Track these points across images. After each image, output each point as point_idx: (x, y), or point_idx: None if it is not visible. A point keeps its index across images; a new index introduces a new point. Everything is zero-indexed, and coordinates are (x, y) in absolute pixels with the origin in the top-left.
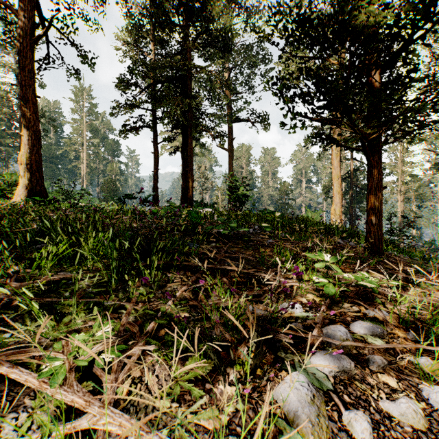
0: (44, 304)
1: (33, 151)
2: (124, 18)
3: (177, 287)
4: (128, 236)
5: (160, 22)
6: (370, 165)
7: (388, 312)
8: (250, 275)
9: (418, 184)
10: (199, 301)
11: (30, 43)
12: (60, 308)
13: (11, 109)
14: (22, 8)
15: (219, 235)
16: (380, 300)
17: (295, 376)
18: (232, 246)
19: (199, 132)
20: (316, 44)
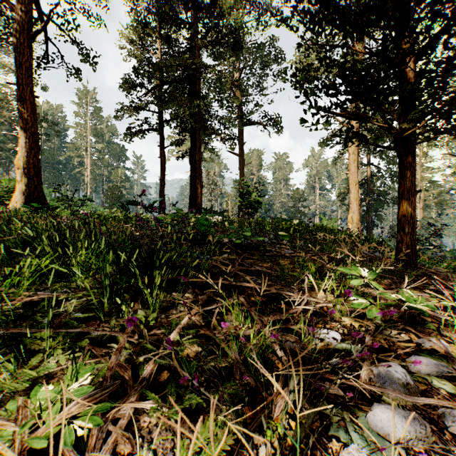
0: (10, 337)
1: (31, 155)
2: (129, 16)
3: (184, 309)
4: (128, 247)
5: (166, 19)
6: (402, 166)
7: (447, 342)
8: (270, 293)
9: (439, 191)
10: (212, 329)
11: (28, 39)
12: (29, 343)
13: (11, 112)
14: (19, 1)
15: (232, 245)
16: (432, 326)
17: (354, 452)
18: (246, 257)
19: (208, 135)
20: (341, 31)
